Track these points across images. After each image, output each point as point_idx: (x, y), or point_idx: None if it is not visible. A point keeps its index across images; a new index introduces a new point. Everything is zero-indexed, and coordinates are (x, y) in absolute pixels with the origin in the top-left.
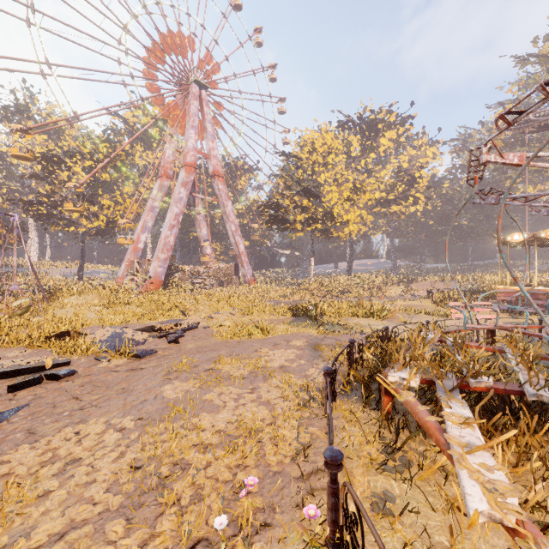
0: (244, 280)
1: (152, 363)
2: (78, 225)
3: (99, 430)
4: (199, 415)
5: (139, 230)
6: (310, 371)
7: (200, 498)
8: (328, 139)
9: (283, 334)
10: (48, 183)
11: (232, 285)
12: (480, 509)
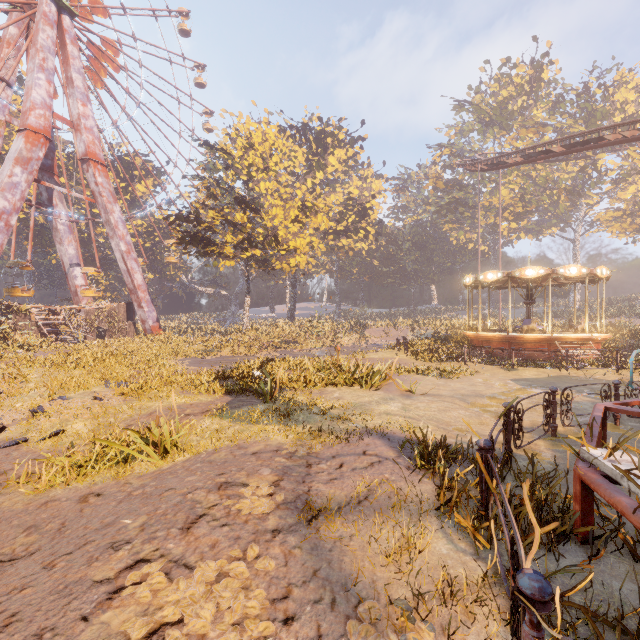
0: (144, 327)
1: None
2: None
3: None
4: None
5: None
6: None
7: None
8: (271, 135)
9: (211, 448)
10: None
11: (123, 335)
12: None
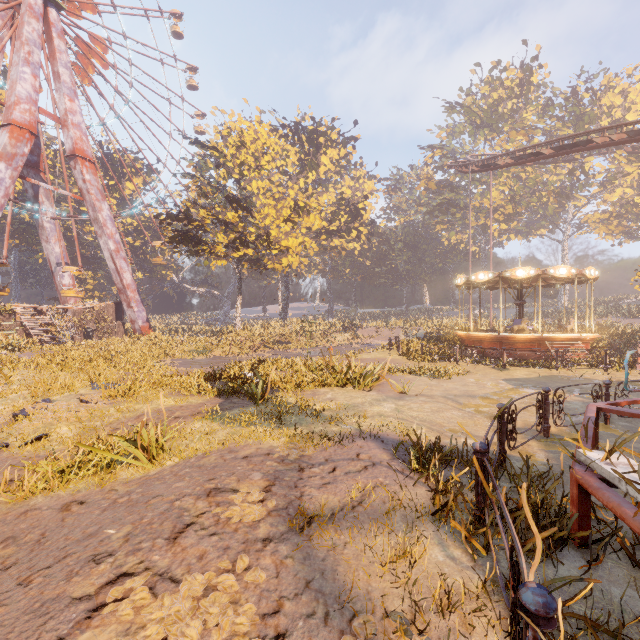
0: (133, 327)
1: None
2: None
3: None
4: None
5: None
6: None
7: None
8: (263, 134)
9: (200, 452)
10: None
11: (112, 335)
12: None
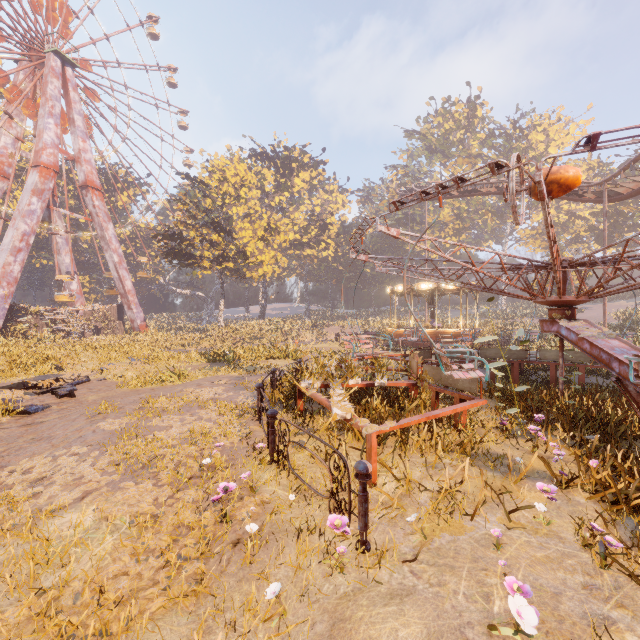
0: (132, 326)
1: (52, 416)
2: None
3: (45, 461)
4: (155, 431)
5: None
6: (240, 398)
7: (181, 466)
8: (242, 170)
9: (202, 378)
10: None
11: (114, 332)
12: (338, 414)
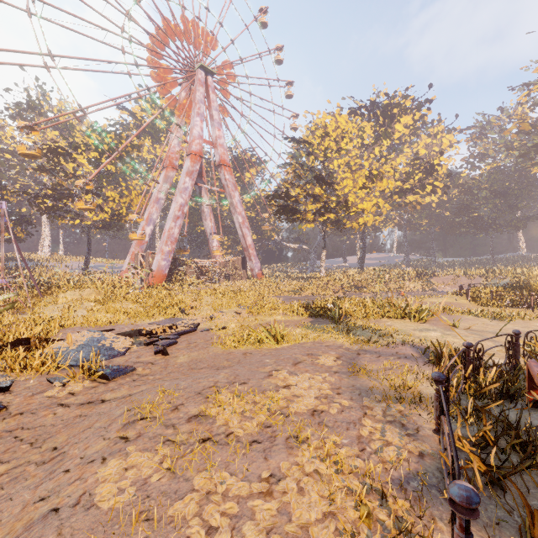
0: (252, 274)
1: (121, 389)
2: (83, 217)
3: None
4: None
5: (144, 222)
6: (365, 425)
7: None
8: (342, 122)
9: (302, 342)
10: (54, 175)
11: (240, 279)
12: None
